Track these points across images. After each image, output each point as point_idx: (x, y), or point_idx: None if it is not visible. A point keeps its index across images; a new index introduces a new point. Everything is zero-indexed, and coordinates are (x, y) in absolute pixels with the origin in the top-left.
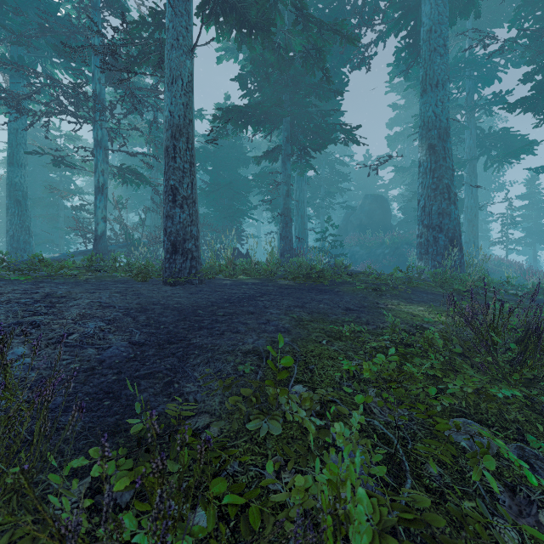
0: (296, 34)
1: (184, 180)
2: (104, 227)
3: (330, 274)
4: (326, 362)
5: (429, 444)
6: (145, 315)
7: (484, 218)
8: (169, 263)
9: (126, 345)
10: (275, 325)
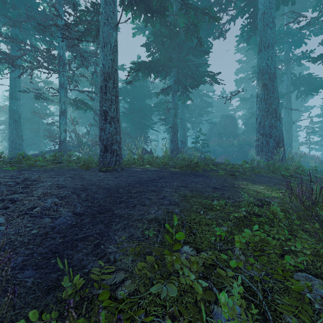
0: (180, 17)
1: (112, 107)
2: (65, 135)
3: (202, 164)
4: (204, 228)
5: (283, 296)
6: (85, 193)
7: (294, 129)
8: (102, 158)
9: (71, 215)
10: (169, 200)
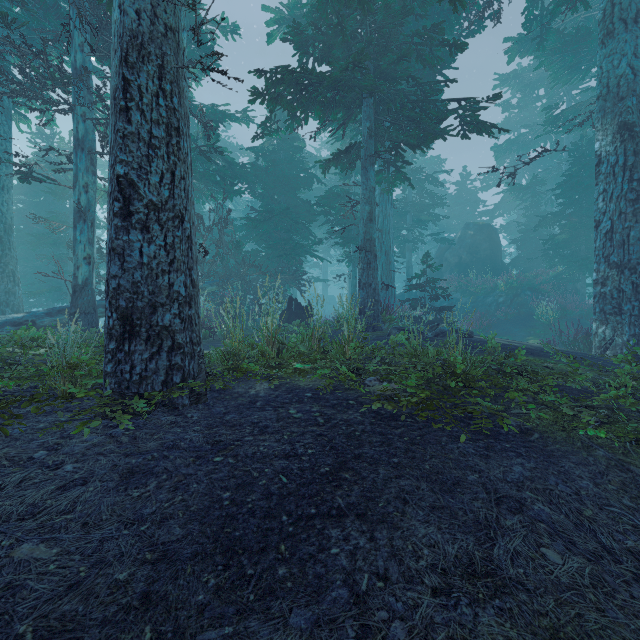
0: None
1: (152, 165)
2: (88, 272)
3: (480, 372)
4: None
5: None
6: None
7: None
8: (115, 363)
9: None
10: None
